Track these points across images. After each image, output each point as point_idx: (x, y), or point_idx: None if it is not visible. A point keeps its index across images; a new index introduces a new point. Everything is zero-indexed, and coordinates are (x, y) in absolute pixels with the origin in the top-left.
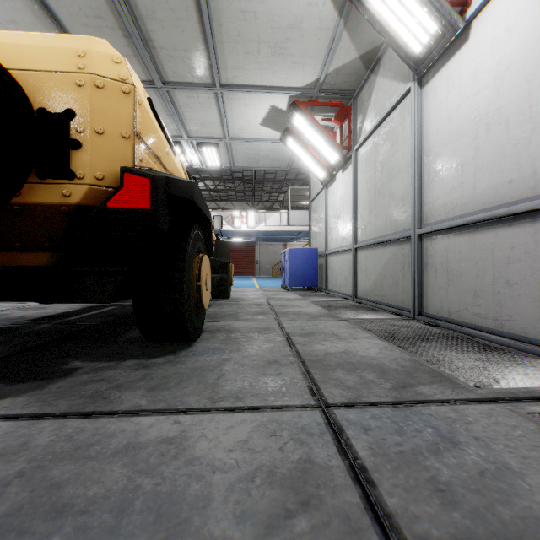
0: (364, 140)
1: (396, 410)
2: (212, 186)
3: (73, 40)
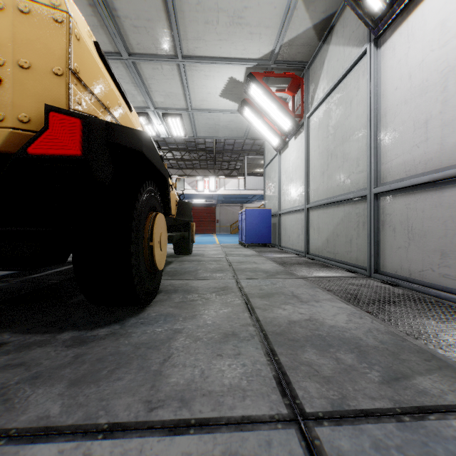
0: (316, 107)
1: (404, 429)
2: (179, 155)
3: None
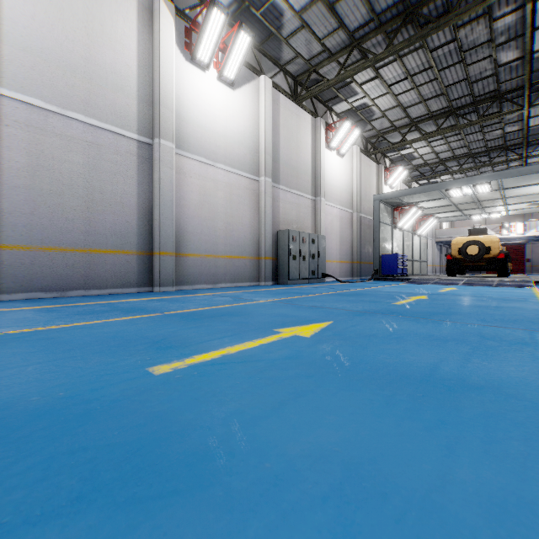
0: None
1: None
2: None
3: (490, 237)
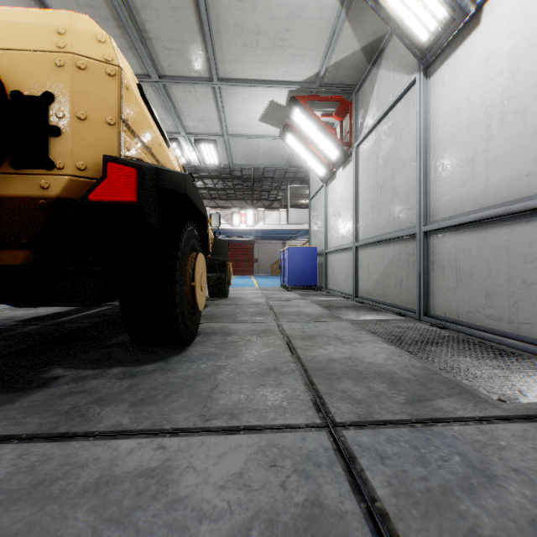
0: (365, 135)
1: (415, 431)
2: (211, 184)
3: (53, 16)
